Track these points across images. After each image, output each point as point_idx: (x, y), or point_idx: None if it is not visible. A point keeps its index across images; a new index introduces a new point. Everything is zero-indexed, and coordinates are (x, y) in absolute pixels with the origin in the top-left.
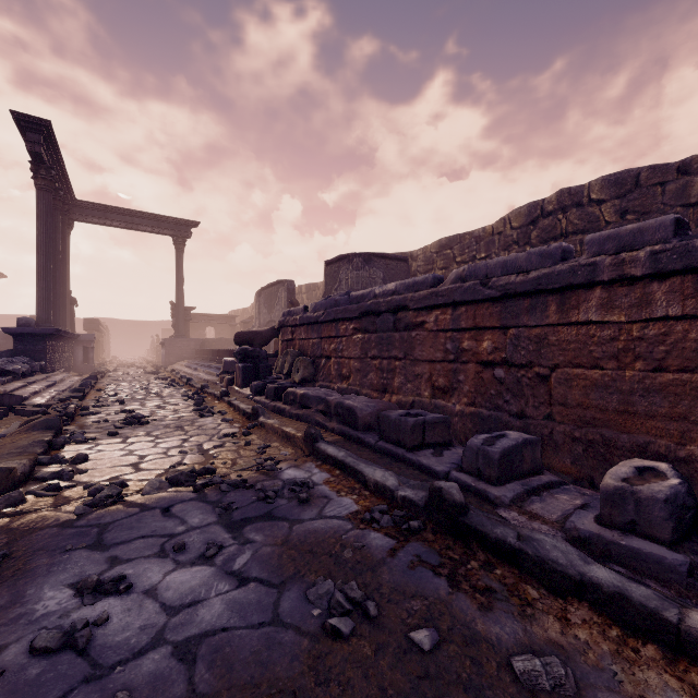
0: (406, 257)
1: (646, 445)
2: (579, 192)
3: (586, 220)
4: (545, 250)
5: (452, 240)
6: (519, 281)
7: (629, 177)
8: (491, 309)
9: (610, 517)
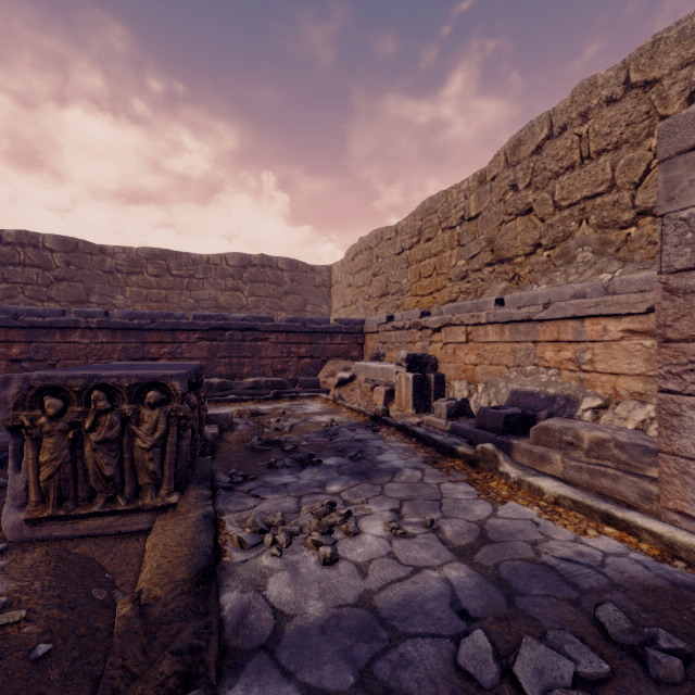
0: None
1: None
2: (36, 238)
3: (42, 260)
4: (55, 309)
5: None
6: (41, 321)
7: (73, 242)
8: (20, 332)
9: None
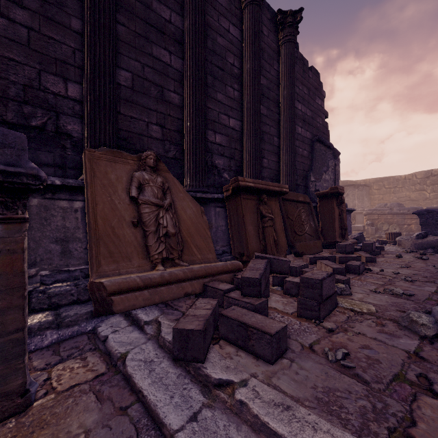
0: (369, 185)
1: None
2: None
3: None
4: None
5: (383, 179)
6: None
7: None
8: None
9: None
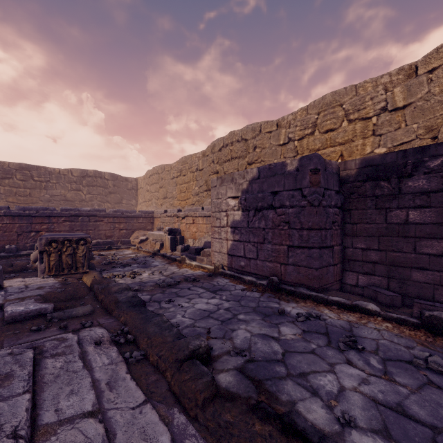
0: None
1: (3, 246)
2: None
3: None
4: None
5: None
6: None
7: None
8: None
9: (7, 252)
